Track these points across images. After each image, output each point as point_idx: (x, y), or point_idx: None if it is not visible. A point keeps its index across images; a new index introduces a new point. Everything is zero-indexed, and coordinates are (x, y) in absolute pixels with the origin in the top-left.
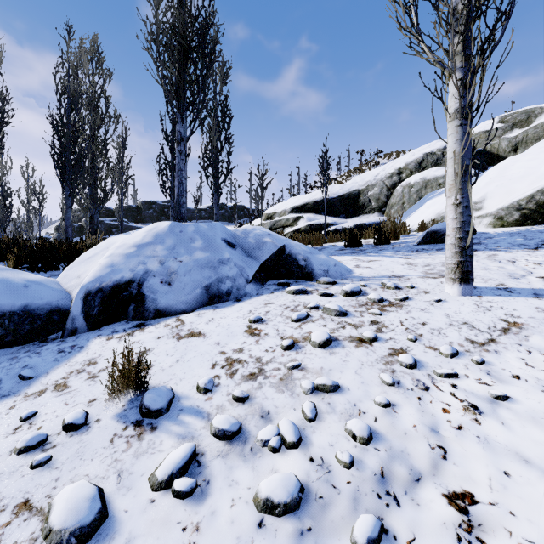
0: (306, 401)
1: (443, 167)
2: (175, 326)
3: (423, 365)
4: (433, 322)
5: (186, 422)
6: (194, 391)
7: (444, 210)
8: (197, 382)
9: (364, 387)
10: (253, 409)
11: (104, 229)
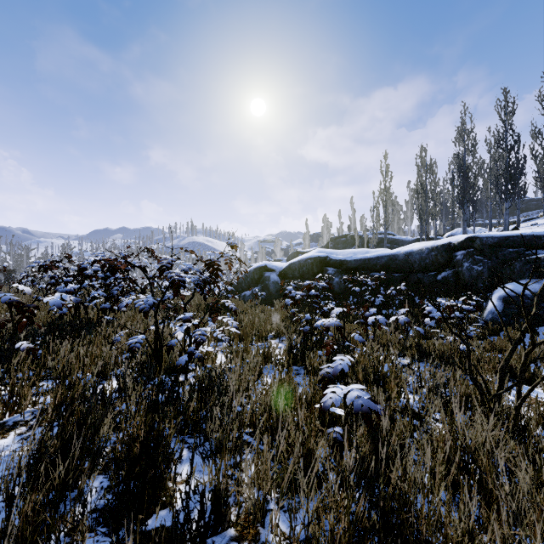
0: None
1: None
2: None
3: None
4: None
5: None
6: None
7: None
8: None
9: None
10: None
11: None
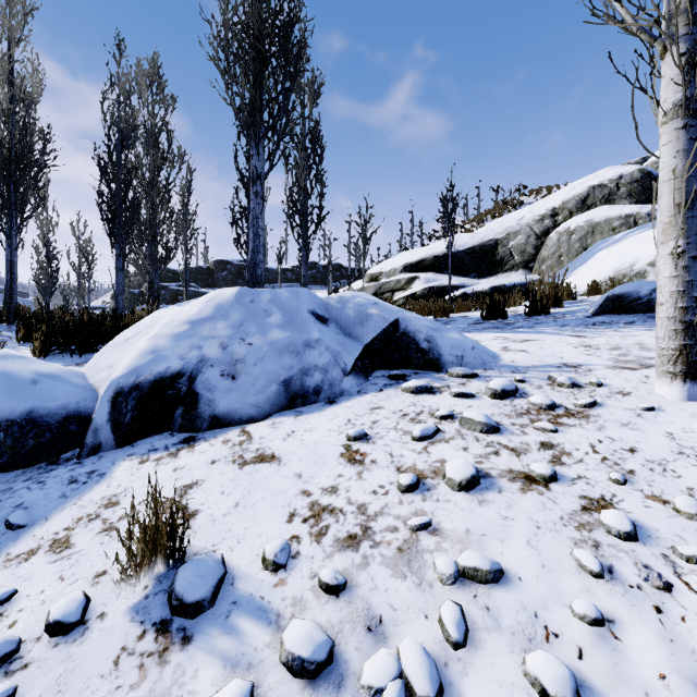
0: (446, 602)
1: (617, 204)
2: (238, 443)
3: (650, 535)
4: (647, 448)
5: (240, 629)
6: (257, 565)
7: (626, 264)
8: (263, 549)
9: (547, 575)
10: (354, 610)
11: (169, 297)
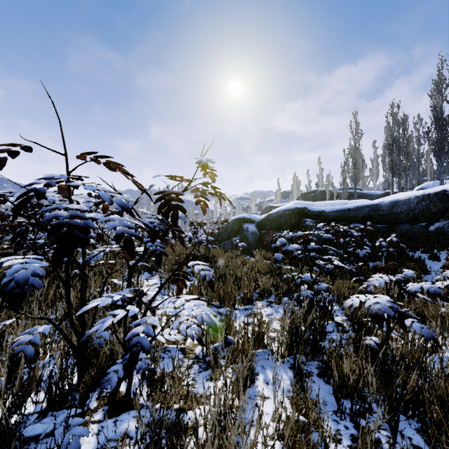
0: None
1: None
2: None
3: None
4: None
5: None
6: None
7: None
8: None
9: None
10: None
11: None
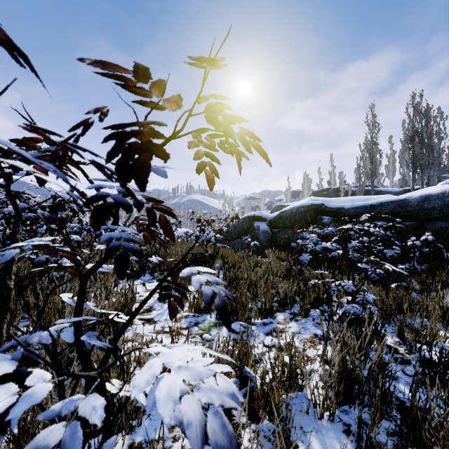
0: None
1: None
2: None
3: None
4: None
5: None
6: None
7: None
8: None
9: None
10: None
11: None
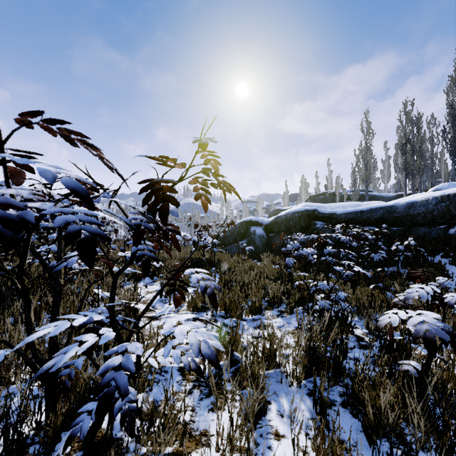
0: None
1: None
2: None
3: None
4: None
5: None
6: None
7: None
8: None
9: None
10: None
11: None
